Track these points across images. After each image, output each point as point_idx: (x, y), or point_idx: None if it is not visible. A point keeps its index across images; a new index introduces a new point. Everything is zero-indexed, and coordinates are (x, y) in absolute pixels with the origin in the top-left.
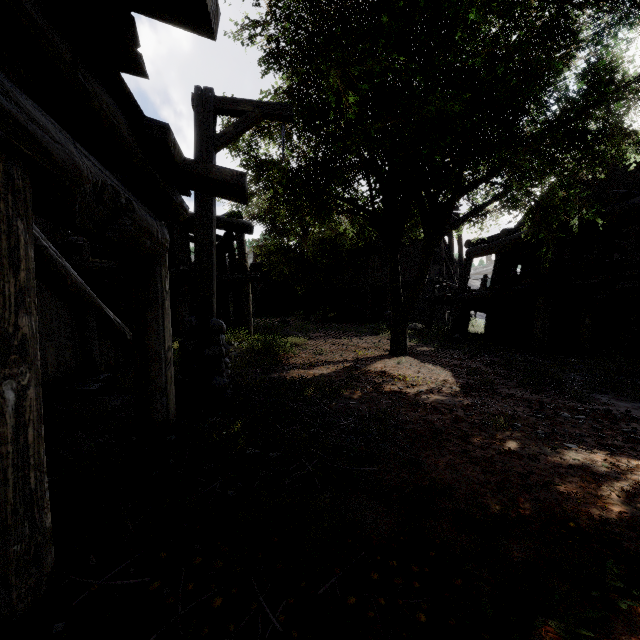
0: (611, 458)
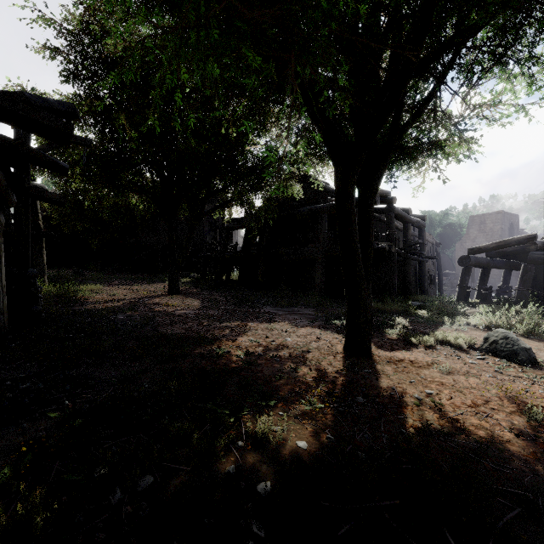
0: (240, 323)
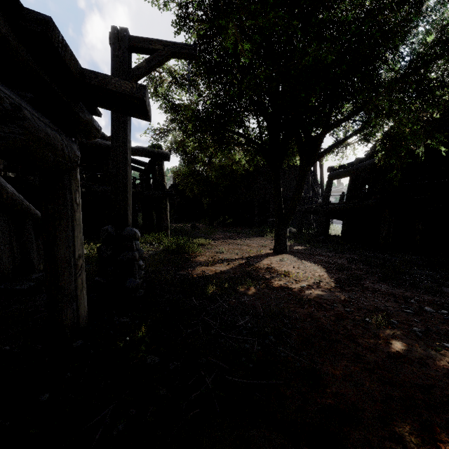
0: None
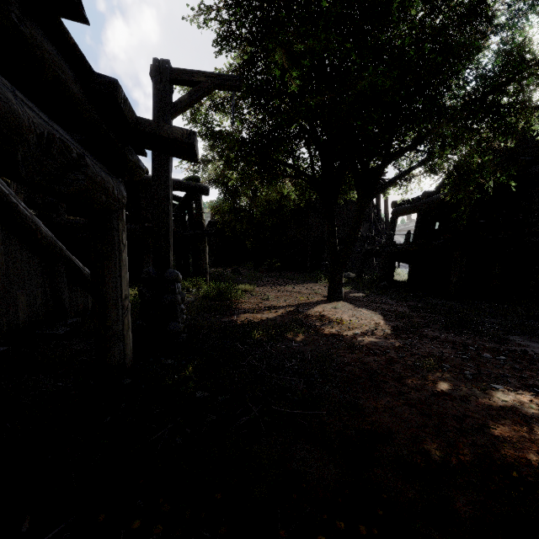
0: (536, 399)
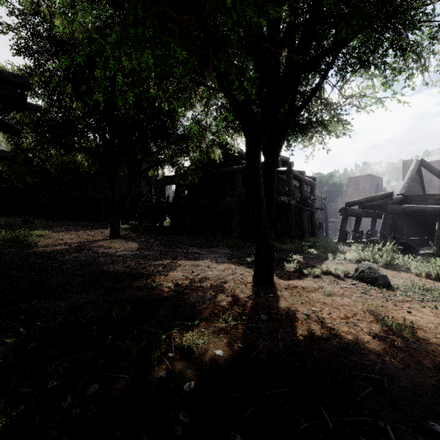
0: (171, 261)
